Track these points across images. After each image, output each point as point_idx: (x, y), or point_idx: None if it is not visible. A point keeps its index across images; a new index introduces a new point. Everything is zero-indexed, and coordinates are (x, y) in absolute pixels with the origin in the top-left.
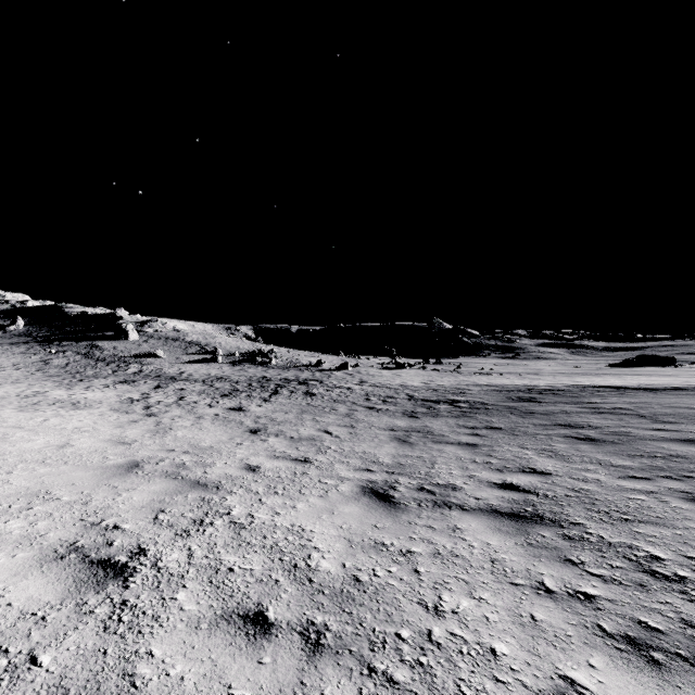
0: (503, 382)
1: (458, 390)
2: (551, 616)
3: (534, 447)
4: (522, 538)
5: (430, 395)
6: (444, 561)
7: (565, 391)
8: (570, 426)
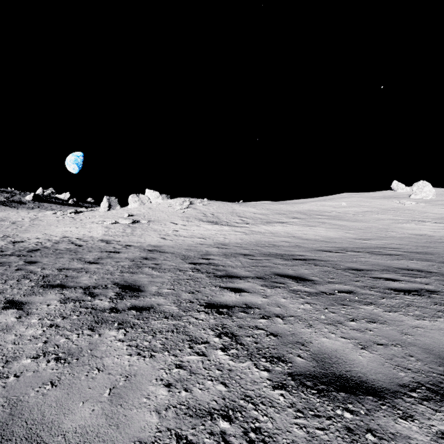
0: None
1: None
2: None
3: None
4: None
5: None
6: None
7: None
8: None
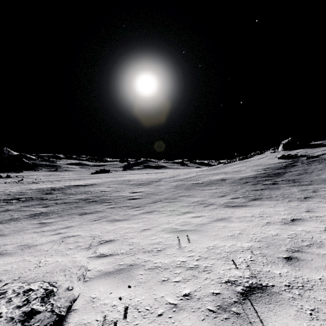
0: (43, 187)
1: (21, 193)
2: (31, 222)
3: (42, 207)
4: (31, 218)
5: (7, 197)
6: (17, 223)
7: (63, 188)
8: (55, 200)
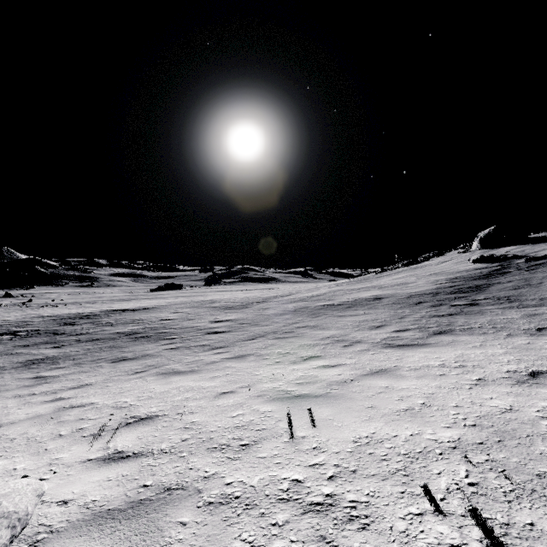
0: (63, 312)
1: (23, 323)
2: (22, 375)
3: (52, 347)
4: (24, 369)
5: None
6: None
7: (96, 315)
8: (78, 335)
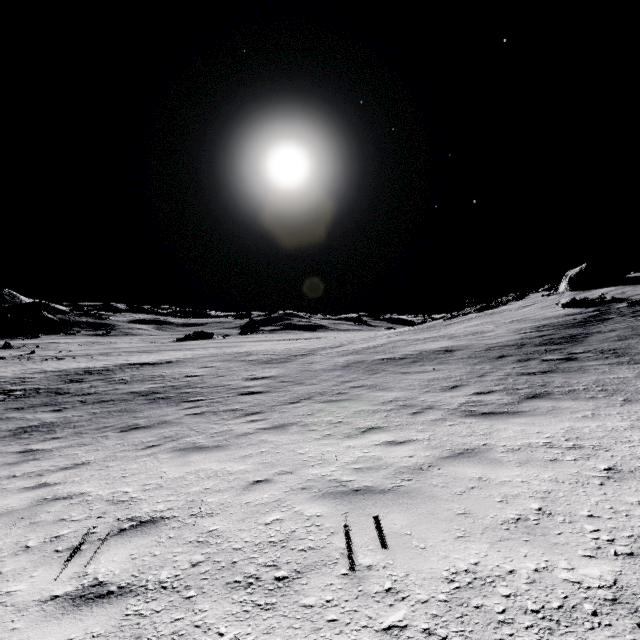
0: (70, 367)
1: (21, 379)
2: (7, 447)
3: (51, 410)
4: (12, 439)
5: None
6: None
7: (109, 370)
8: (84, 395)
